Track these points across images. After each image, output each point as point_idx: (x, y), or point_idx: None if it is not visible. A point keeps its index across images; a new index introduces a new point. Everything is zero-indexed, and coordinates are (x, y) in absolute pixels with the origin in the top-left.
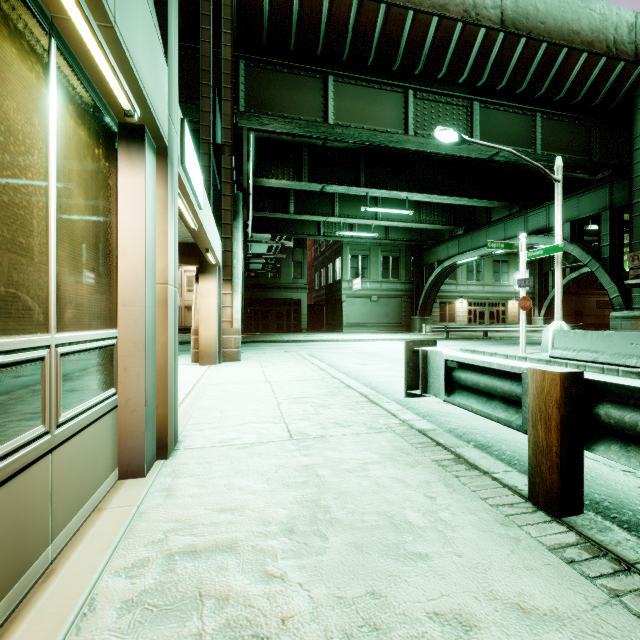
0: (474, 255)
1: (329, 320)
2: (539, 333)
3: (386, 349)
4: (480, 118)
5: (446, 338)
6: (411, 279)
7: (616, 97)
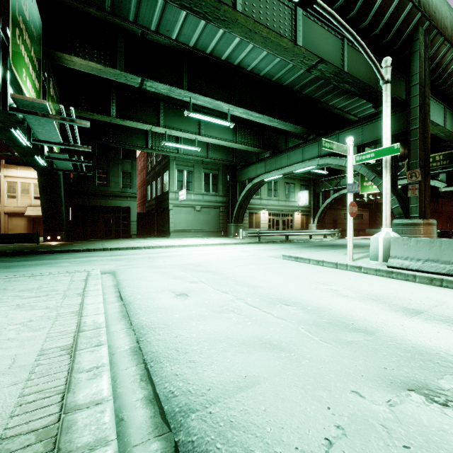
0: (278, 173)
1: (159, 226)
2: (317, 236)
3: (210, 257)
4: (302, 25)
5: (258, 242)
6: (227, 193)
7: (400, 39)
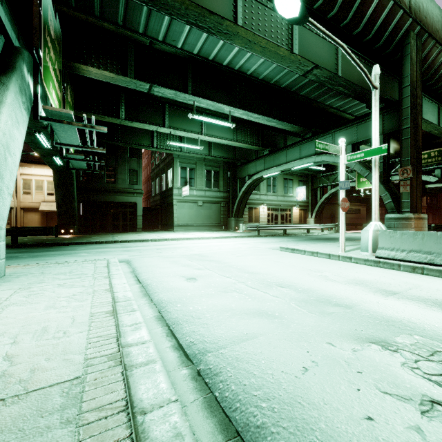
0: (277, 170)
1: (163, 221)
2: (314, 230)
3: (213, 249)
4: (299, 34)
5: (258, 235)
6: (228, 189)
7: (392, 43)
